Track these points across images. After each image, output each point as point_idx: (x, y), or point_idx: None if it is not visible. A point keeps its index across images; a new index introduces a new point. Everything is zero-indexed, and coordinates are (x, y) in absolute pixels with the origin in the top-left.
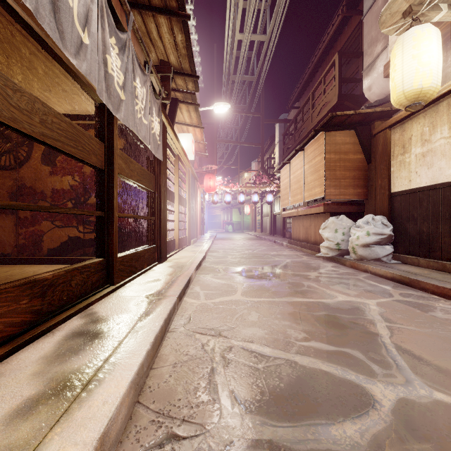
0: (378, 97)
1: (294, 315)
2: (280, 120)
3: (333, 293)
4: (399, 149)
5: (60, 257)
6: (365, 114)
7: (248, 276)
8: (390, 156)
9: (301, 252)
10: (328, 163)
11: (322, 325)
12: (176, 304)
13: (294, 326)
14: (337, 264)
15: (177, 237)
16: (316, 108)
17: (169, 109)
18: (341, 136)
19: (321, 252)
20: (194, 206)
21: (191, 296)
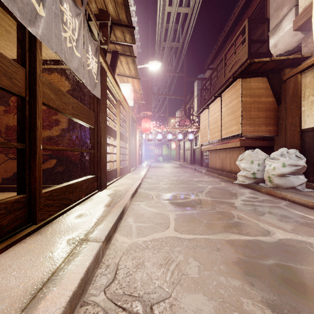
0: (282, 52)
1: (241, 265)
2: (199, 78)
3: (268, 227)
4: (311, 90)
5: (12, 186)
6: (278, 61)
7: (178, 204)
8: (301, 97)
9: (218, 178)
10: (244, 105)
11: (284, 289)
12: (101, 250)
13: (249, 291)
14: (253, 190)
15: (119, 166)
16: (228, 65)
17: (110, 60)
18: (255, 82)
19: (238, 180)
20: (133, 142)
21: (122, 231)
